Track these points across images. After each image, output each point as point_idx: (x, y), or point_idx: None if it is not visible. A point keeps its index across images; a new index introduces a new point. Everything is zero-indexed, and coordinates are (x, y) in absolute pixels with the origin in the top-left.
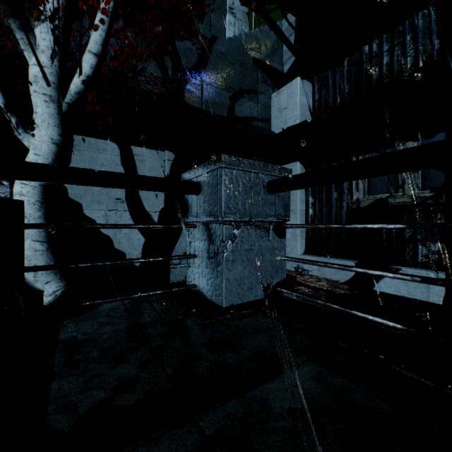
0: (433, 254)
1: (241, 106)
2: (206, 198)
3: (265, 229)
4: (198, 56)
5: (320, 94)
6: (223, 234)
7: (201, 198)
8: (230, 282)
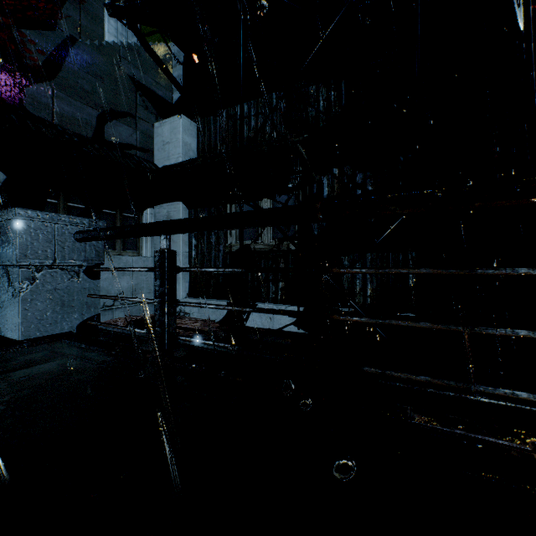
0: (279, 291)
1: (114, 129)
2: (5, 244)
3: (74, 272)
4: (46, 54)
5: (204, 137)
6: (20, 276)
7: (1, 243)
8: (29, 318)
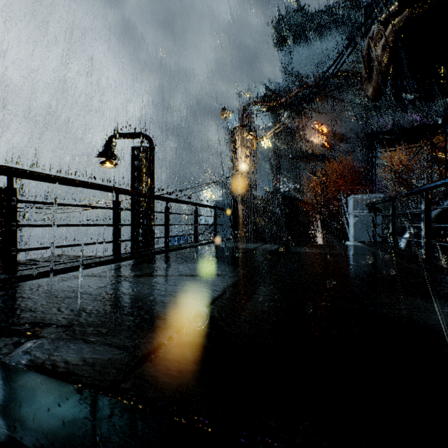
0: None
1: None
2: None
3: None
4: None
5: None
6: None
7: None
8: None
